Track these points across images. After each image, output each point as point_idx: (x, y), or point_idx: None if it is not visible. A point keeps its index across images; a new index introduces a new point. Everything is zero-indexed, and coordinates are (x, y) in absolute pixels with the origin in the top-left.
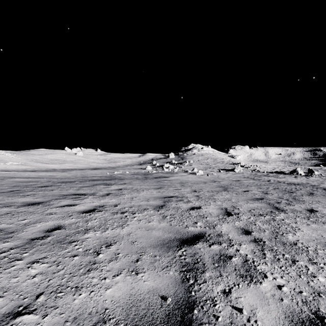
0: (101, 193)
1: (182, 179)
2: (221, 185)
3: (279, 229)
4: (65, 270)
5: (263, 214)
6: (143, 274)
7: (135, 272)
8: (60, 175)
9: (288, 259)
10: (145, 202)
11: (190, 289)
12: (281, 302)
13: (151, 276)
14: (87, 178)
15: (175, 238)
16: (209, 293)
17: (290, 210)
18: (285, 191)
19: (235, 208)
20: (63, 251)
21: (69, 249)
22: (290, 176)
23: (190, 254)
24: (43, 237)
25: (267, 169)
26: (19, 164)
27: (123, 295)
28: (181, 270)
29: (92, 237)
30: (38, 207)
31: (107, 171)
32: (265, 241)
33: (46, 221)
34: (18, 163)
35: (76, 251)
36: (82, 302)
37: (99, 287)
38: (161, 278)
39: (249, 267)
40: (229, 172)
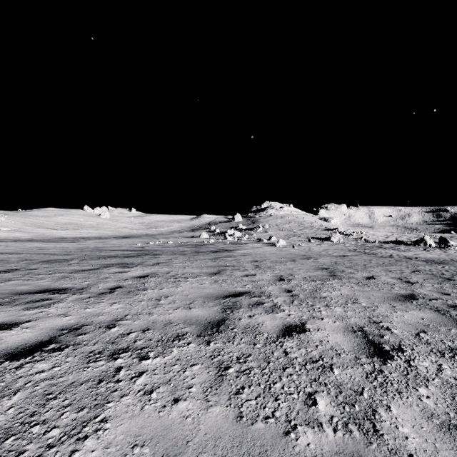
0: (101, 287)
1: (254, 254)
2: (322, 264)
3: None
4: None
5: None
6: None
7: None
8: (58, 249)
9: None
10: (183, 311)
11: None
12: None
13: None
14: (99, 253)
15: None
16: None
17: None
18: (436, 276)
19: (380, 328)
20: None
21: None
22: (417, 248)
23: None
24: None
25: (378, 238)
26: (11, 230)
27: None
28: None
29: None
30: None
31: (140, 241)
32: None
33: None
34: (8, 229)
35: None
36: None
37: None
38: None
39: None
40: (323, 242)
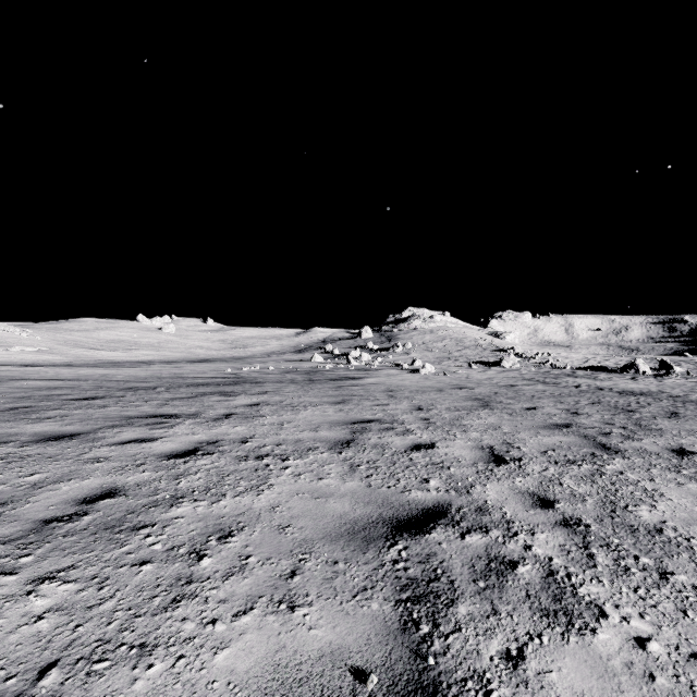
0: (213, 414)
1: (389, 383)
2: (476, 395)
3: (618, 495)
4: (119, 599)
5: (576, 459)
6: (308, 610)
7: (288, 604)
8: (126, 375)
9: (648, 567)
10: (310, 433)
11: (423, 648)
12: (651, 685)
13: (327, 616)
14: (184, 381)
15: (382, 516)
16: (471, 659)
17: (634, 450)
18: (616, 408)
19: (511, 447)
20: (117, 552)
21: (130, 546)
22: (622, 376)
23: (417, 557)
24: (72, 516)
25: (572, 362)
26: (38, 351)
27: (256, 668)
28: (399, 599)
29: (188, 515)
30: (70, 444)
31: (227, 367)
32: (590, 525)
33: (83, 477)
34: (35, 349)
35: (147, 550)
36: (153, 687)
37: (199, 644)
38: (352, 621)
39: (561, 590)
40: (490, 368)
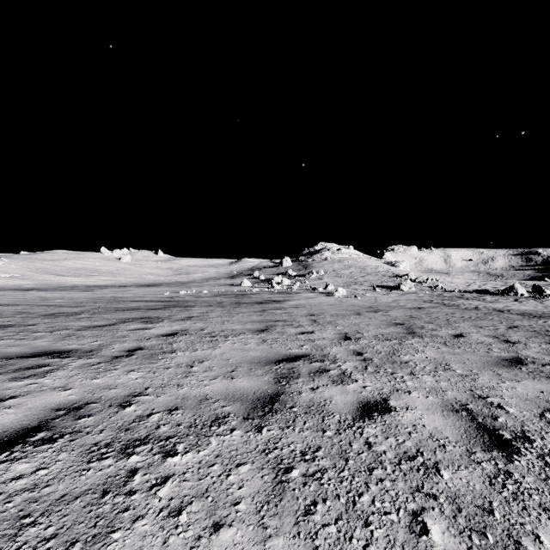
0: (115, 349)
1: (309, 306)
2: (394, 319)
3: None
4: None
5: None
6: None
7: None
8: (66, 299)
9: None
10: (223, 382)
11: None
12: None
13: None
14: (117, 305)
15: None
16: None
17: None
18: (540, 334)
19: (490, 405)
20: None
21: None
22: (506, 299)
23: None
24: None
25: (457, 286)
26: (11, 277)
27: None
28: None
29: None
30: None
31: (168, 290)
32: None
33: None
34: (8, 275)
35: None
36: None
37: None
38: None
39: None
40: (391, 291)
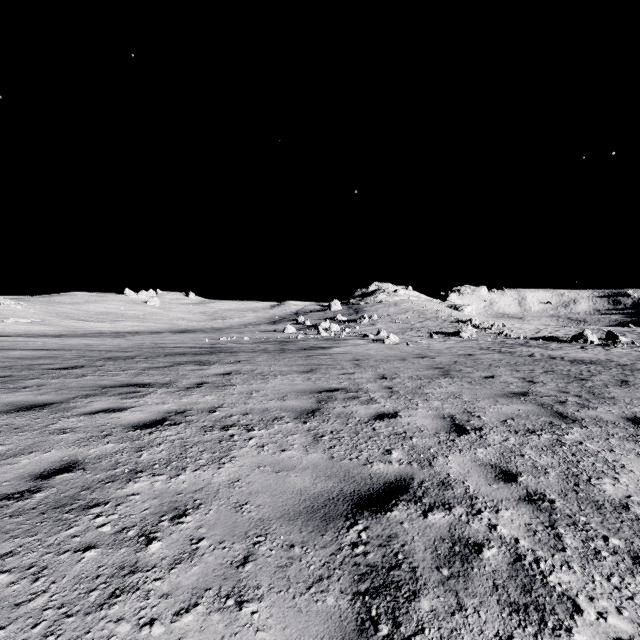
0: (185, 383)
1: (356, 352)
2: (437, 364)
3: (579, 467)
4: (52, 594)
5: (535, 429)
6: (257, 607)
7: (236, 598)
8: (109, 345)
9: (619, 550)
10: (277, 402)
11: None
12: None
13: (277, 613)
14: (163, 350)
15: (343, 492)
16: None
17: (591, 419)
18: (569, 376)
19: (471, 416)
20: (61, 535)
21: (77, 528)
22: (572, 346)
23: (378, 539)
24: (23, 493)
25: (525, 333)
26: (31, 323)
27: None
28: (357, 591)
29: (144, 491)
30: (40, 414)
31: (206, 337)
32: (555, 501)
33: (45, 449)
34: (28, 321)
35: (94, 533)
36: None
37: None
38: (304, 620)
39: (530, 579)
40: (450, 338)
